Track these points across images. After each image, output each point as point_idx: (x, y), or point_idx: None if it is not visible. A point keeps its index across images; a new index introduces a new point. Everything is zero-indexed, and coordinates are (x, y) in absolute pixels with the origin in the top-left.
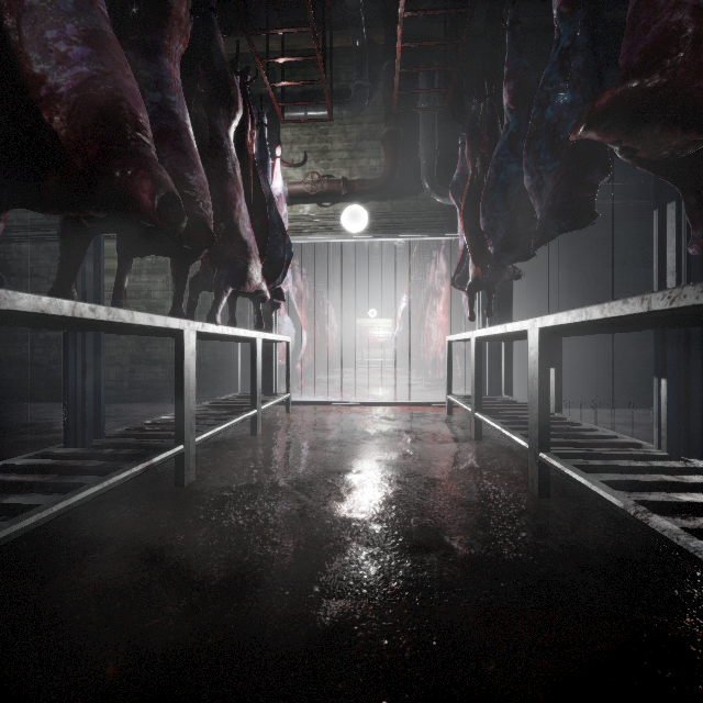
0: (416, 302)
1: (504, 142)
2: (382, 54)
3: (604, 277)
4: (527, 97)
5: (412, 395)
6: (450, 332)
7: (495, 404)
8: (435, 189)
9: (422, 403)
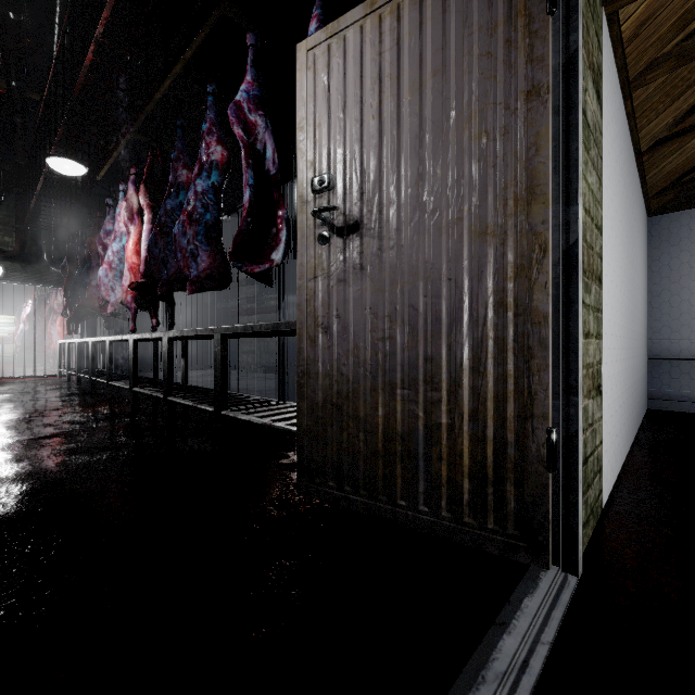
0: (42, 313)
1: (79, 274)
2: (15, 183)
3: (147, 315)
4: (86, 263)
5: (37, 375)
6: (66, 336)
7: (81, 369)
8: (52, 264)
9: (44, 376)
